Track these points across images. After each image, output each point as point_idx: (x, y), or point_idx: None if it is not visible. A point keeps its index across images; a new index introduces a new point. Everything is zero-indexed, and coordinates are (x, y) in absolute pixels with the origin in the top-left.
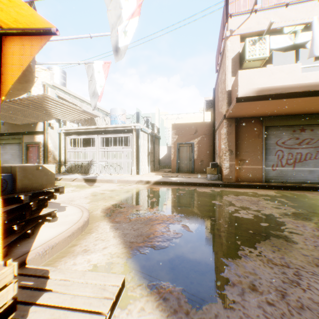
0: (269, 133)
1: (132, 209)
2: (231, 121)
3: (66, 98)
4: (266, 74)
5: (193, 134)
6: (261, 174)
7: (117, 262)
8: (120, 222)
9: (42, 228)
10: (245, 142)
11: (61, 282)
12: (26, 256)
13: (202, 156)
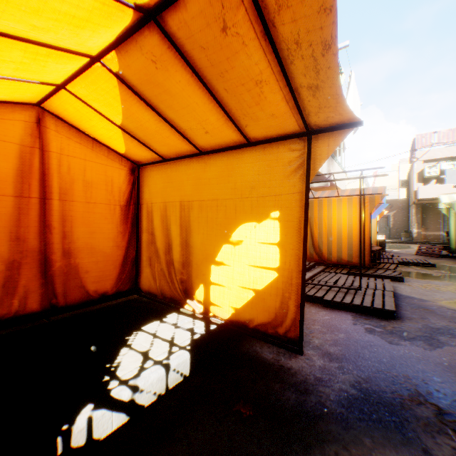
0: None
1: None
2: (417, 206)
3: None
4: (433, 188)
5: (388, 209)
6: (440, 237)
7: None
8: None
9: None
10: (428, 218)
11: None
12: None
13: (396, 226)
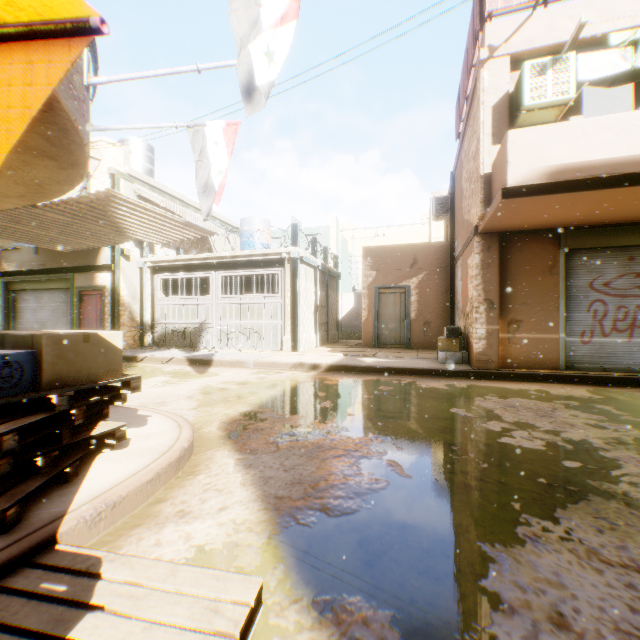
0: (575, 263)
1: (283, 424)
2: (489, 240)
3: (154, 199)
4: (571, 136)
5: (407, 269)
6: (557, 351)
7: (247, 543)
8: (257, 452)
9: (96, 461)
10: (522, 284)
11: (125, 590)
12: (58, 525)
13: (427, 314)
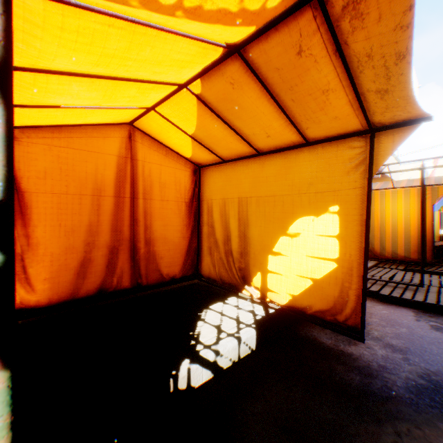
0: None
1: None
2: None
3: None
4: None
5: None
6: None
7: None
8: None
9: None
10: None
11: None
12: None
13: None
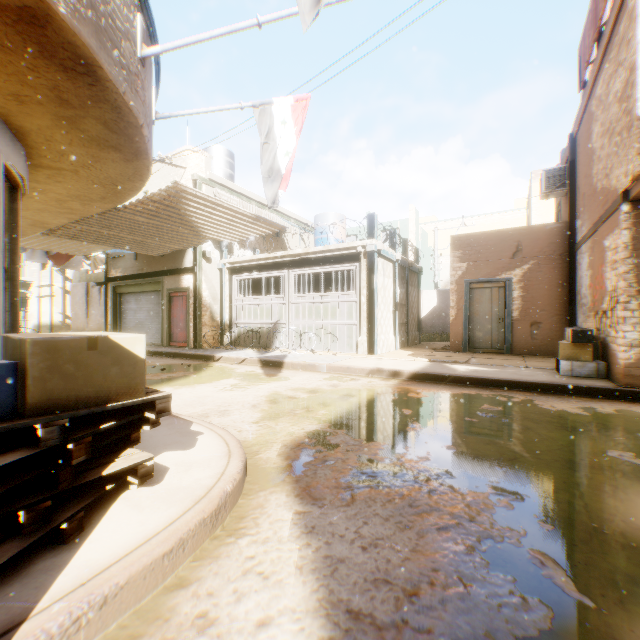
0: None
1: (359, 455)
2: None
3: (232, 201)
4: None
5: (508, 258)
6: None
7: None
8: (324, 501)
9: (115, 504)
10: None
11: None
12: None
13: (535, 312)
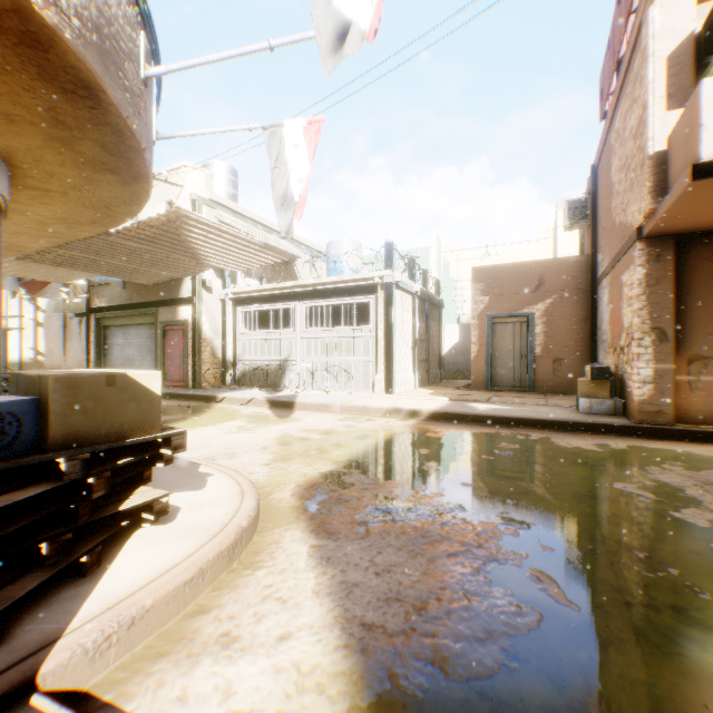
0: None
1: (374, 493)
2: (658, 246)
3: (235, 225)
4: None
5: (530, 292)
6: None
7: None
8: (339, 536)
9: (129, 541)
10: (710, 306)
11: None
12: (42, 658)
13: (558, 349)
